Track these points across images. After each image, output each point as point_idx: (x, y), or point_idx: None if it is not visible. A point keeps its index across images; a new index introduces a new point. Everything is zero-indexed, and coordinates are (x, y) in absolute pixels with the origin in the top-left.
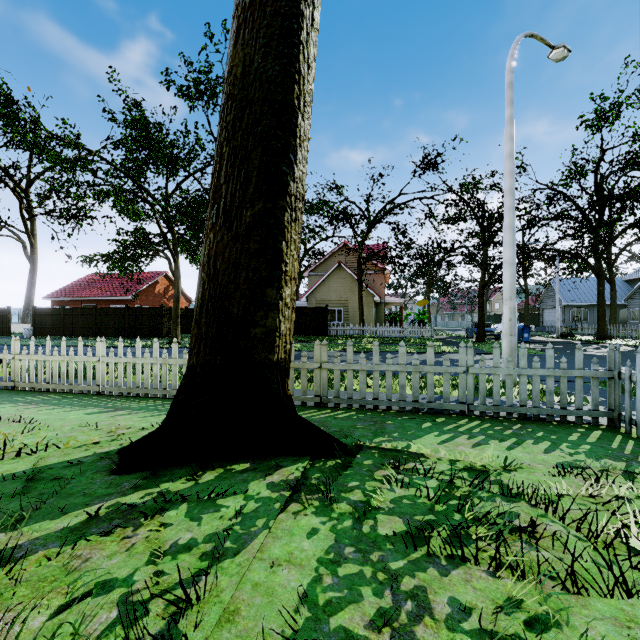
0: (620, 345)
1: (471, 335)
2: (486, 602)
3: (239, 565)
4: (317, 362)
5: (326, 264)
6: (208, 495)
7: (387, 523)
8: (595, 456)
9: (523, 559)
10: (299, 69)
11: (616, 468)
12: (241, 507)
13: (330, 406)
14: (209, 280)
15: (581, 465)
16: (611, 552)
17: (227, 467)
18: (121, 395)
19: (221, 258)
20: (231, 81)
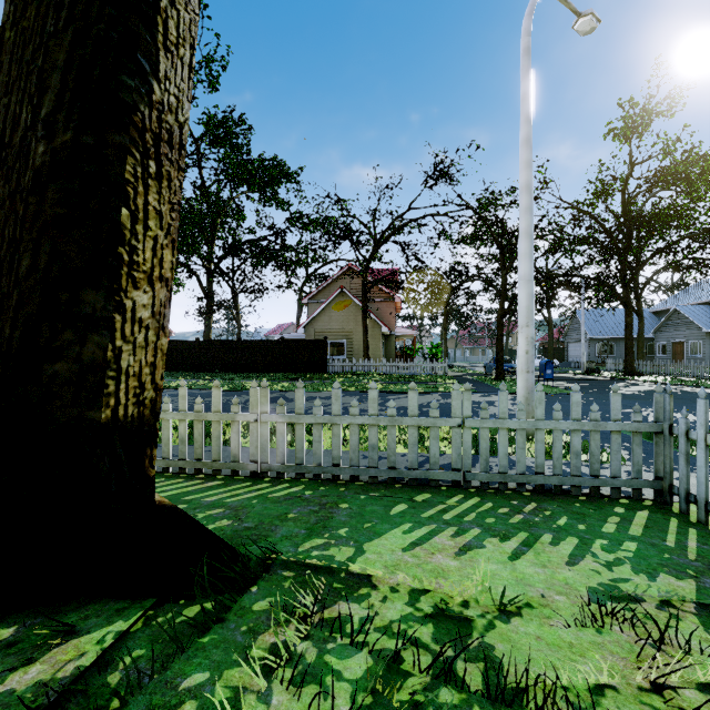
0: (649, 382)
1: (490, 371)
2: None
3: None
4: (254, 412)
5: (328, 290)
6: None
7: None
8: (646, 568)
9: None
10: None
11: (684, 598)
12: None
13: (272, 476)
14: None
15: (627, 592)
16: None
17: None
18: None
19: None
20: None
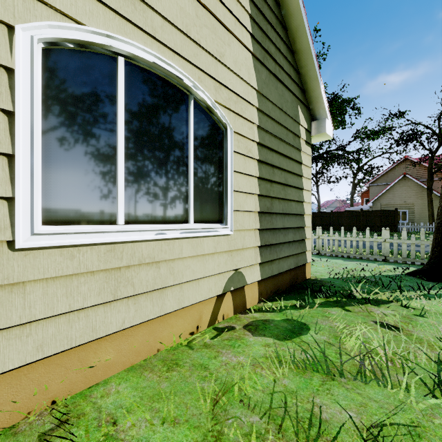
0: None
1: None
2: None
3: None
4: None
5: (386, 176)
6: None
7: None
8: None
9: None
10: None
11: None
12: None
13: None
14: None
15: None
16: None
17: None
18: (331, 256)
19: None
20: None
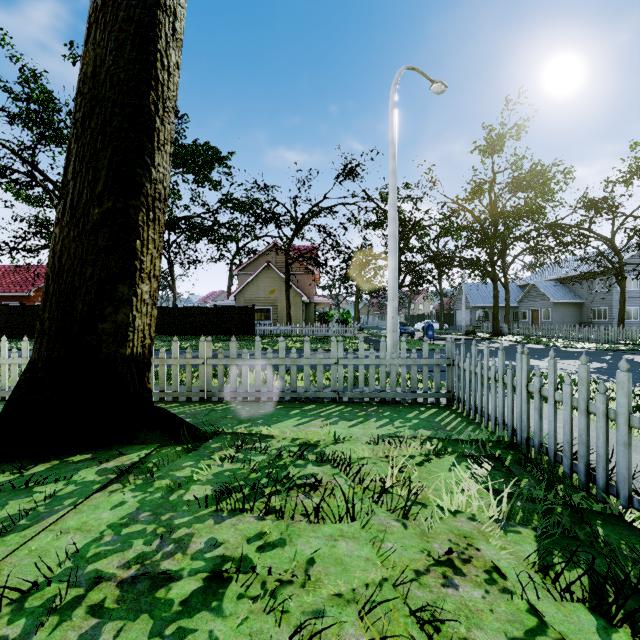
0: (507, 341)
1: None
2: (238, 537)
3: (23, 537)
4: (202, 358)
5: (256, 263)
6: (25, 484)
7: (197, 491)
8: (416, 428)
9: (286, 503)
10: (156, 76)
11: (423, 435)
12: (56, 491)
13: (215, 400)
14: (54, 275)
15: (398, 435)
16: (367, 493)
17: (65, 459)
18: None
19: (67, 254)
20: (81, 78)
